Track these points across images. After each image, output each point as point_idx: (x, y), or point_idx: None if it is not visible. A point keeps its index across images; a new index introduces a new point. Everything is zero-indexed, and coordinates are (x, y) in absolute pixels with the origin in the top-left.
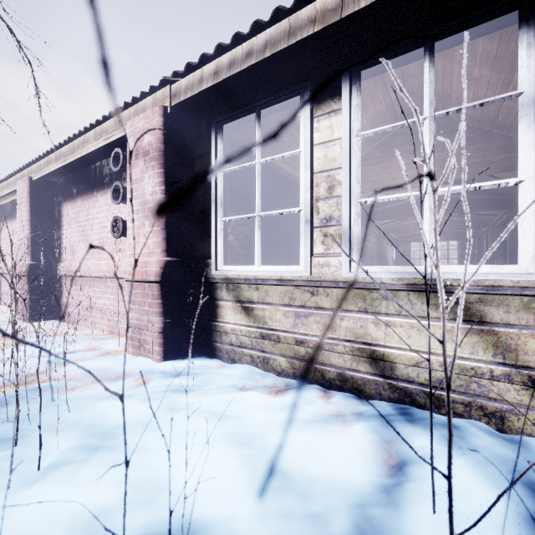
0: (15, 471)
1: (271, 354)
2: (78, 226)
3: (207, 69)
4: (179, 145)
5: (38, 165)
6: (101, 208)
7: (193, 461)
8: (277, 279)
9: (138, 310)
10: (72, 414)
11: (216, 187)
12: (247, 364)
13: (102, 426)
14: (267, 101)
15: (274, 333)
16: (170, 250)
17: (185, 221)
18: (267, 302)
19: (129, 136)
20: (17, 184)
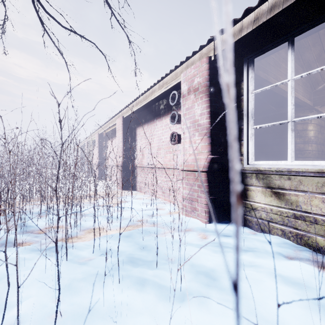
0: (165, 288)
1: (305, 232)
2: (145, 139)
3: (247, 20)
4: (218, 81)
5: (127, 109)
6: (158, 128)
7: (299, 323)
8: (314, 172)
9: (190, 189)
10: (175, 252)
11: (247, 105)
12: (277, 235)
13: (201, 267)
14: (303, 28)
15: (310, 216)
16: (213, 150)
17: (221, 131)
18: (300, 189)
19: (183, 82)
20: (116, 120)
